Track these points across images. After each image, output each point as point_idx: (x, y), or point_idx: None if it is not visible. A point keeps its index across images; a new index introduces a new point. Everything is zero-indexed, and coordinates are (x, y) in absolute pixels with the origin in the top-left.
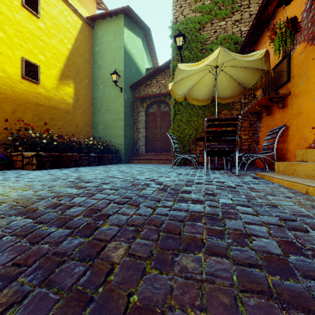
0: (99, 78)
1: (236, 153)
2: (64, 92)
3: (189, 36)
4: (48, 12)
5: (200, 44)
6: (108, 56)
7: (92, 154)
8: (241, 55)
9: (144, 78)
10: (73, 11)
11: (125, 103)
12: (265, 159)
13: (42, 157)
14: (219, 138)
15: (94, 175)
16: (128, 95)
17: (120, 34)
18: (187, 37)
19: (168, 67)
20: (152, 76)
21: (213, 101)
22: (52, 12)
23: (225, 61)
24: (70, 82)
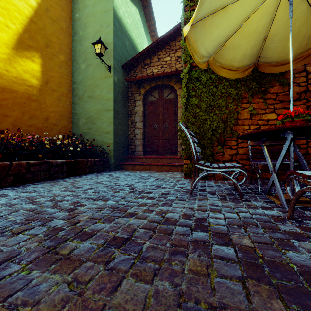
0: (80, 54)
1: None
2: (24, 69)
3: None
4: None
5: None
6: (92, 24)
7: (58, 161)
8: None
9: (142, 54)
10: None
11: (115, 87)
12: None
13: None
14: None
15: None
16: (120, 77)
17: None
18: None
19: (173, 37)
20: (152, 52)
21: (256, 71)
22: None
23: None
24: (35, 56)
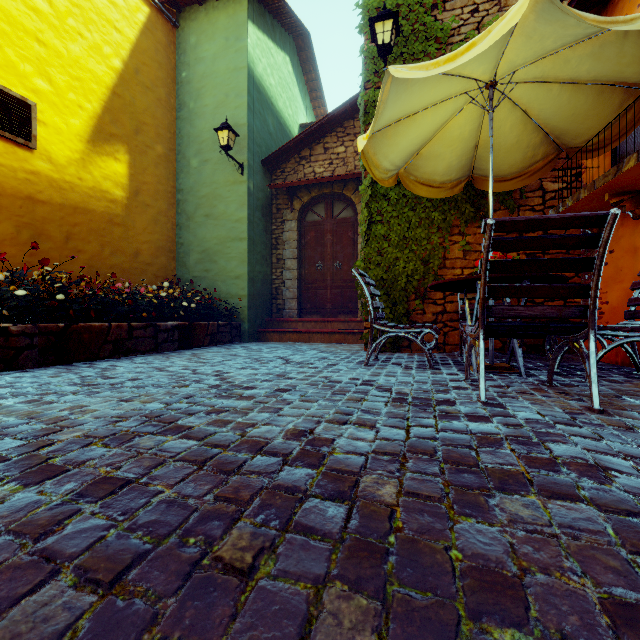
0: (190, 141)
1: (593, 334)
2: (103, 173)
3: (406, 25)
4: None
5: (435, 43)
6: (211, 91)
7: (166, 323)
8: (598, 17)
9: (296, 142)
10: None
11: (251, 199)
12: (633, 342)
13: (10, 337)
14: (531, 285)
15: (119, 408)
16: (258, 181)
17: (240, 38)
18: (402, 28)
19: (351, 114)
20: (314, 137)
21: (471, 187)
22: None
23: (520, 64)
24: (119, 150)
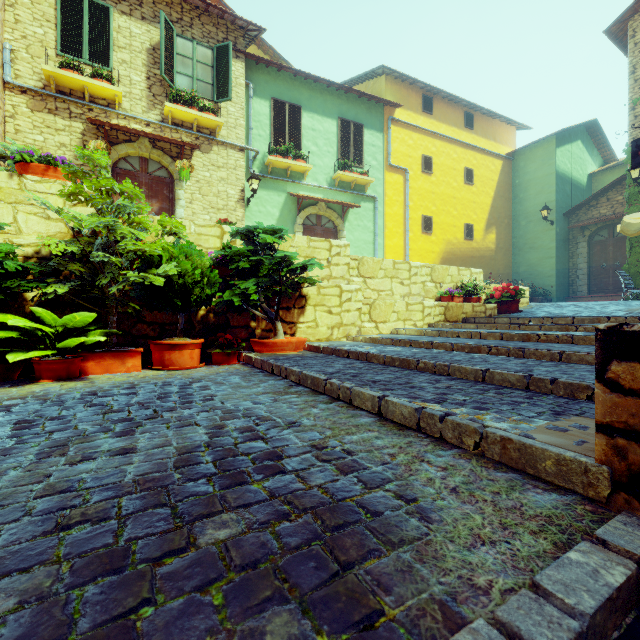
0: (520, 213)
1: None
2: (488, 240)
3: None
4: (478, 174)
5: None
6: (533, 187)
7: None
8: None
9: (586, 200)
10: (495, 157)
11: (557, 236)
12: None
13: None
14: None
15: None
16: (561, 225)
17: (550, 159)
18: None
19: (626, 178)
20: (599, 195)
21: None
22: (480, 172)
23: None
24: (493, 229)
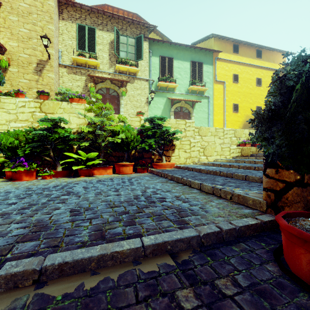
0: None
1: None
2: None
3: None
4: (264, 81)
5: None
6: None
7: None
8: None
9: None
10: (274, 71)
11: None
12: None
13: None
14: None
15: None
16: None
17: None
18: None
19: None
20: None
21: None
22: (265, 79)
23: None
24: None
